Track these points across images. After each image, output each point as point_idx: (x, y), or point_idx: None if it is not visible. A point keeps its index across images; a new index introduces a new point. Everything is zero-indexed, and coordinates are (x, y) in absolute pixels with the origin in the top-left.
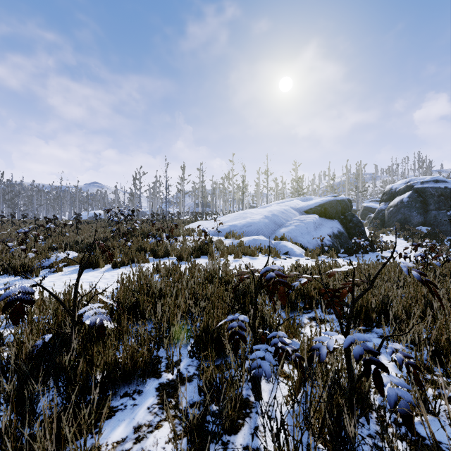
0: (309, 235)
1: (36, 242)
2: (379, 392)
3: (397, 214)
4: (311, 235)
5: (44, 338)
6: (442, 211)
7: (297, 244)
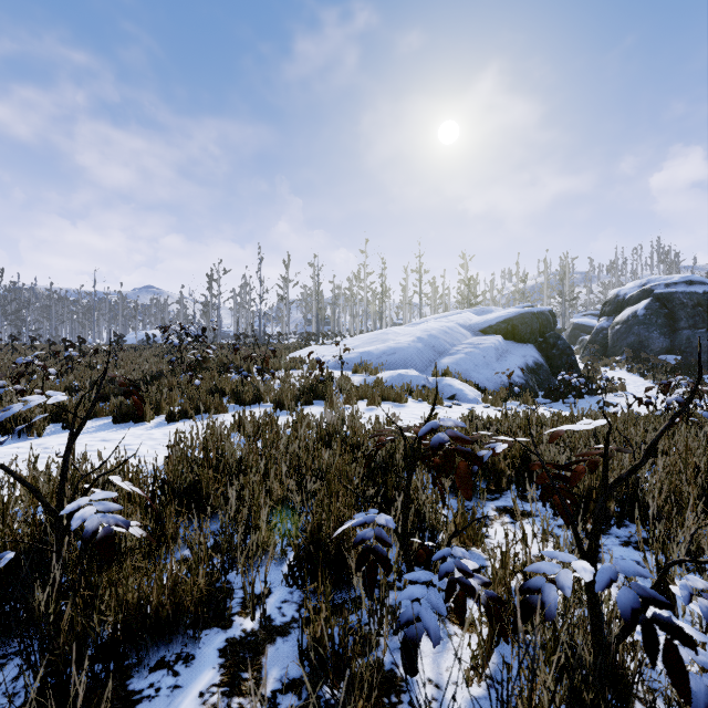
0: (487, 369)
1: (46, 380)
2: (680, 694)
3: (628, 335)
4: (491, 369)
5: (18, 552)
6: (699, 331)
7: (468, 383)
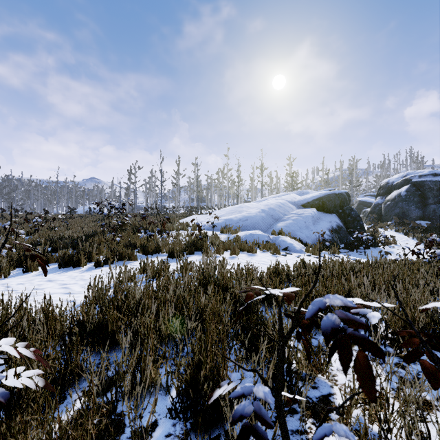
0: (307, 230)
1: (18, 237)
2: None
3: (395, 208)
4: (309, 230)
5: None
6: None
7: (295, 239)
